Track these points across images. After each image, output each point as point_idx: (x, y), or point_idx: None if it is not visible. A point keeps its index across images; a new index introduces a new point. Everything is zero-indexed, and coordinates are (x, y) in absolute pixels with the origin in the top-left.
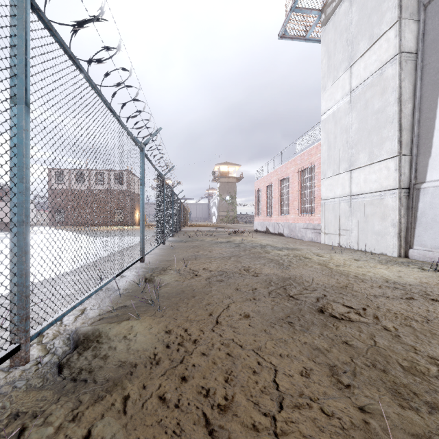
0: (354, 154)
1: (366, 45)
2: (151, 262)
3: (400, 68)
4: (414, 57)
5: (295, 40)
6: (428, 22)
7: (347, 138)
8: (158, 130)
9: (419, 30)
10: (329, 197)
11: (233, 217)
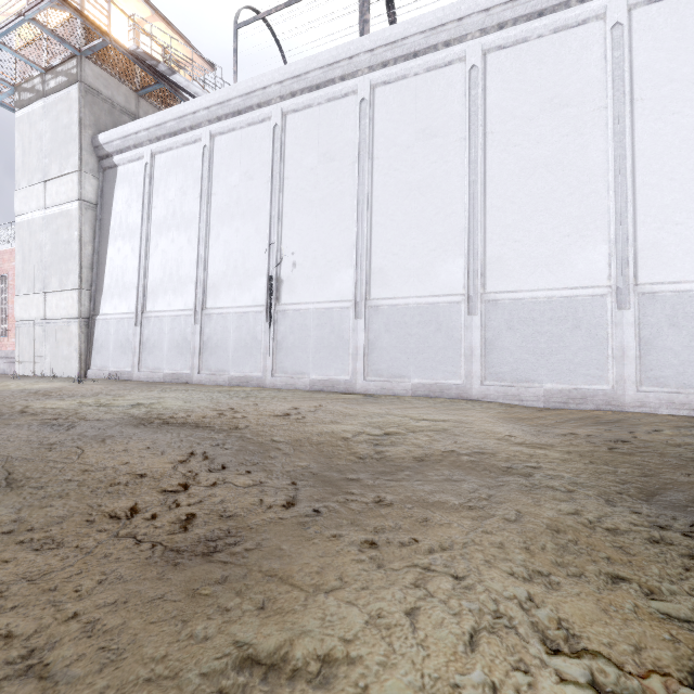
0: (48, 276)
1: (58, 172)
2: None
3: (81, 213)
4: (95, 208)
5: None
6: (105, 185)
7: (42, 256)
8: None
9: (99, 187)
10: (24, 318)
11: None
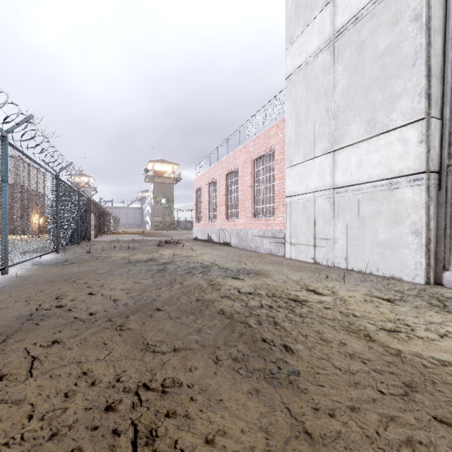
0: (340, 126)
1: None
2: None
3: None
4: None
5: None
6: None
7: (328, 103)
8: None
9: None
10: (298, 192)
11: (170, 222)
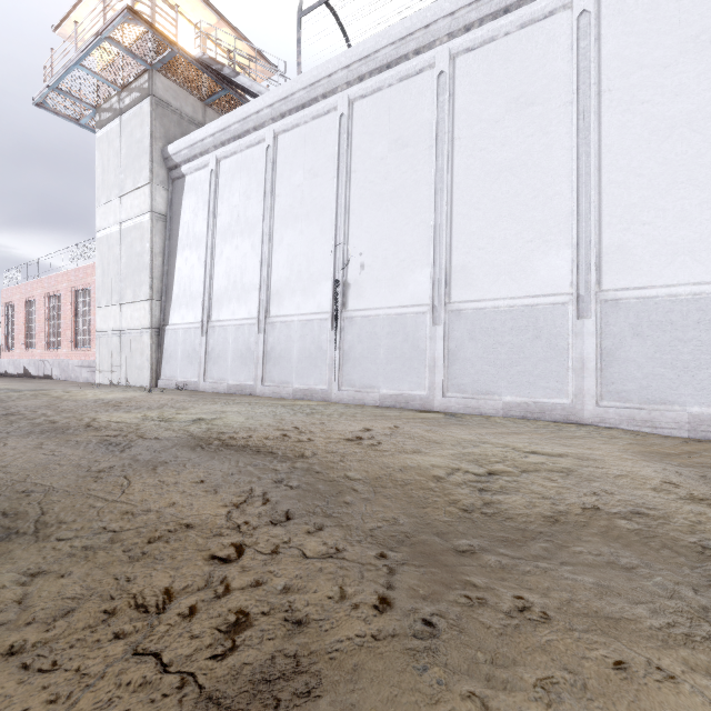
0: (123, 288)
1: (132, 186)
2: None
3: (152, 224)
4: (165, 219)
5: (64, 118)
6: (174, 196)
7: (118, 269)
8: None
9: (169, 198)
10: (104, 329)
11: None
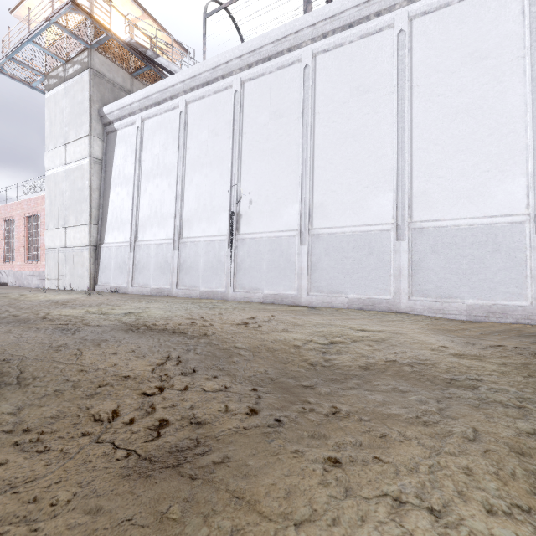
0: (68, 215)
1: (74, 136)
2: None
3: (91, 167)
4: (101, 163)
5: (18, 81)
6: (108, 145)
7: (63, 200)
8: None
9: (104, 147)
10: (51, 246)
11: None
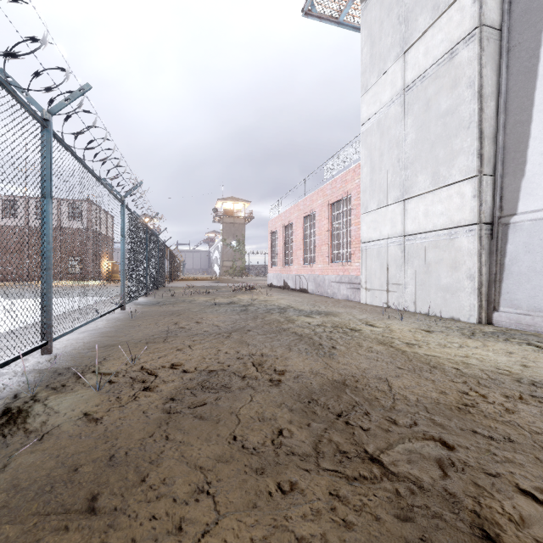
0: (409, 177)
1: (428, 20)
2: (69, 352)
3: (480, 48)
4: (498, 35)
5: (325, 21)
6: None
7: (399, 154)
8: (81, 88)
9: None
10: (373, 238)
11: (241, 268)
